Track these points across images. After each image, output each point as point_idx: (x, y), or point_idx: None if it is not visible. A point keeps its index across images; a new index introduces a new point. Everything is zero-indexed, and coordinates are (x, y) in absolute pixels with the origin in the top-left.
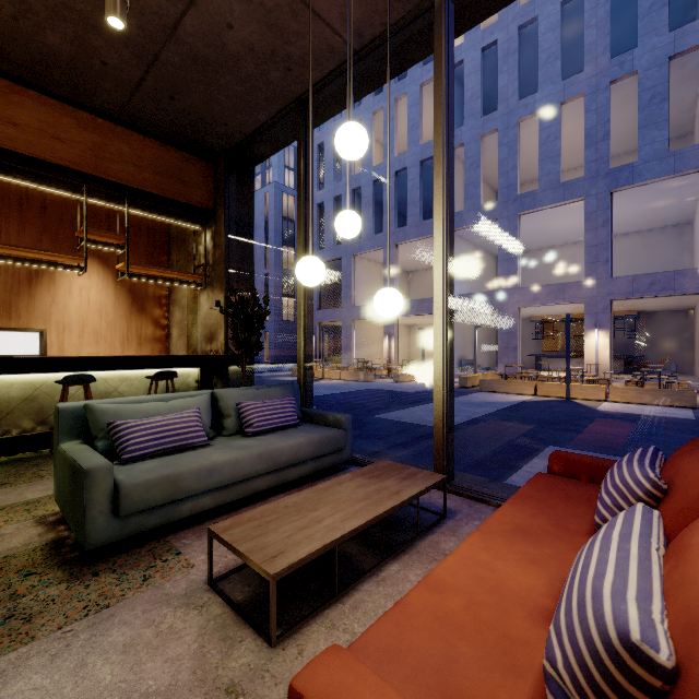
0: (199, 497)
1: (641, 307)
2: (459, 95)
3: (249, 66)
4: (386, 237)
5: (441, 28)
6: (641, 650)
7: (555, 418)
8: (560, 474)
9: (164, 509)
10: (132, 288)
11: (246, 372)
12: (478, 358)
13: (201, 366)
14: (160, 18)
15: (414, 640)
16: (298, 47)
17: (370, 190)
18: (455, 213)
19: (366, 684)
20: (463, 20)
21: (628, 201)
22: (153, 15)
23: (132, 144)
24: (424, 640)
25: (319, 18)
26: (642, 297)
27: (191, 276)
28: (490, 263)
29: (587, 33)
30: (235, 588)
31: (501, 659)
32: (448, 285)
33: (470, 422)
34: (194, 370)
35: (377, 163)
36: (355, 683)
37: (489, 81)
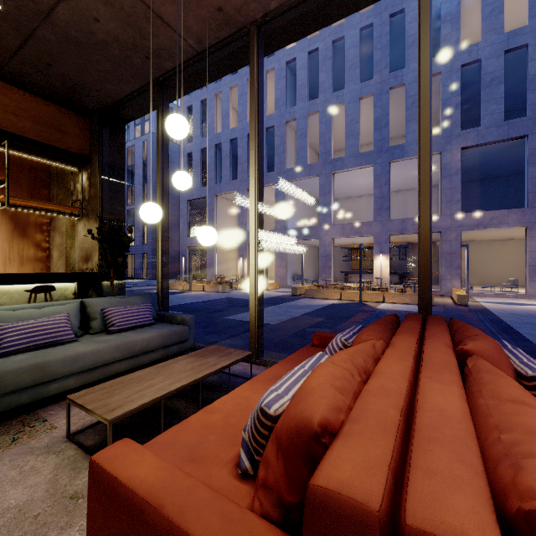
0: (65, 379)
1: (409, 240)
2: (293, 83)
3: (115, 50)
4: (240, 183)
5: (254, 49)
6: (264, 409)
7: (348, 315)
8: (318, 346)
9: (33, 389)
10: (14, 216)
11: (117, 286)
12: (307, 274)
13: (78, 281)
14: (35, 4)
15: (184, 437)
16: (154, 43)
17: (228, 146)
18: (290, 169)
19: (135, 451)
20: (271, 44)
21: (400, 169)
22: (29, 1)
23: (12, 97)
24: (190, 436)
25: (168, 26)
26: (408, 233)
27: (69, 208)
28: (316, 206)
29: (375, 53)
30: (88, 437)
31: (231, 439)
32: (259, 224)
33: (292, 319)
34: (72, 285)
35: (234, 126)
36: (129, 451)
37: (314, 76)
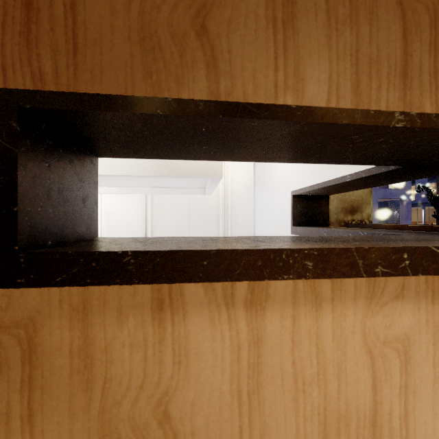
0: None
1: None
2: None
3: None
4: None
5: None
6: None
7: None
8: None
9: None
10: None
11: None
12: None
13: None
14: None
15: None
16: None
17: None
18: None
19: None
20: None
21: None
22: None
23: None
24: None
25: None
26: None
27: None
28: None
29: None
30: None
31: None
32: None
33: None
34: None
35: None
36: None
37: None
